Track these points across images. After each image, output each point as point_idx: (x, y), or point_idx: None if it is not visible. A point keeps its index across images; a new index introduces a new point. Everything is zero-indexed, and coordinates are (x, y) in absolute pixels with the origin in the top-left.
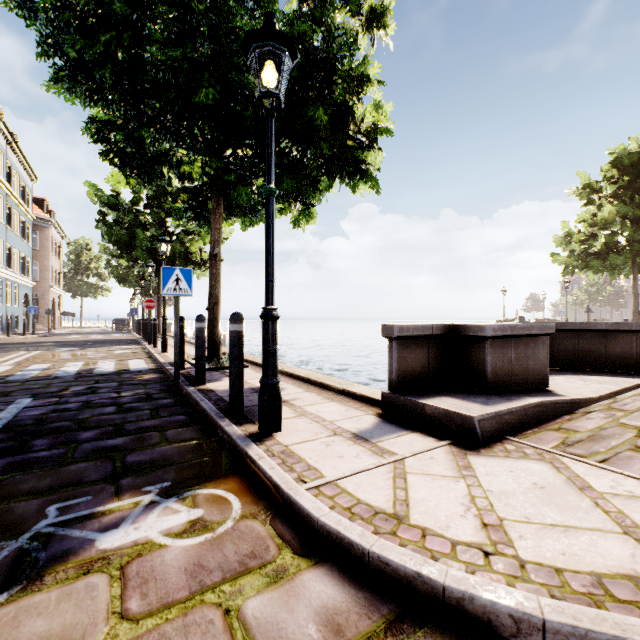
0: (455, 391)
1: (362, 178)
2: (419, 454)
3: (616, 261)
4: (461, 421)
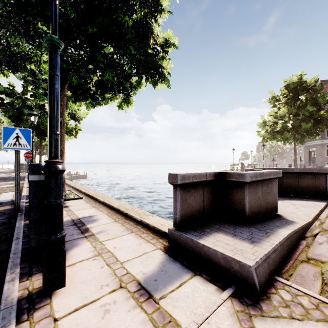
0: (224, 224)
1: (159, 78)
2: (203, 323)
3: (287, 135)
4: (238, 268)
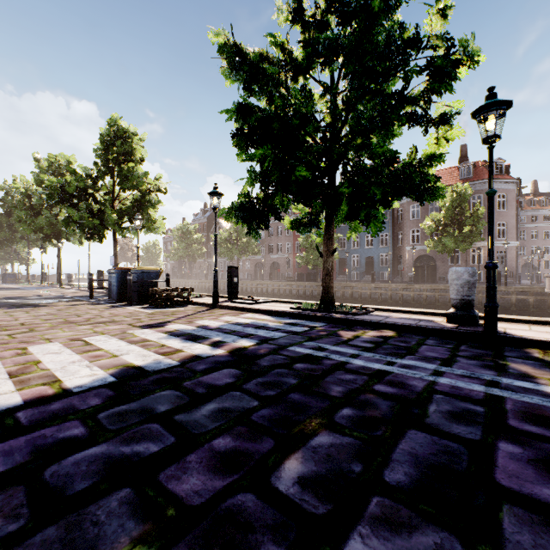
0: None
1: None
2: None
3: None
4: None
